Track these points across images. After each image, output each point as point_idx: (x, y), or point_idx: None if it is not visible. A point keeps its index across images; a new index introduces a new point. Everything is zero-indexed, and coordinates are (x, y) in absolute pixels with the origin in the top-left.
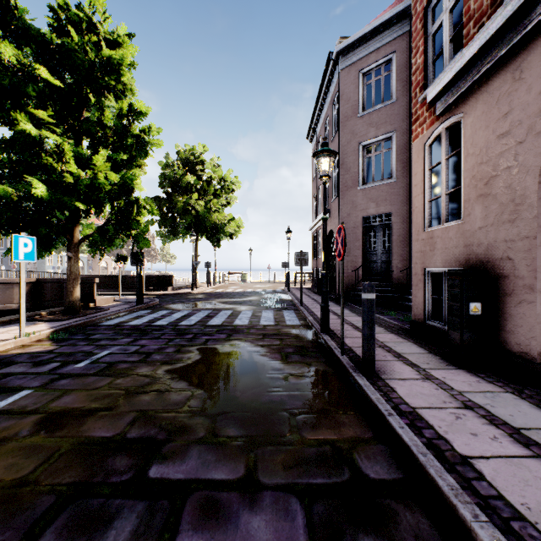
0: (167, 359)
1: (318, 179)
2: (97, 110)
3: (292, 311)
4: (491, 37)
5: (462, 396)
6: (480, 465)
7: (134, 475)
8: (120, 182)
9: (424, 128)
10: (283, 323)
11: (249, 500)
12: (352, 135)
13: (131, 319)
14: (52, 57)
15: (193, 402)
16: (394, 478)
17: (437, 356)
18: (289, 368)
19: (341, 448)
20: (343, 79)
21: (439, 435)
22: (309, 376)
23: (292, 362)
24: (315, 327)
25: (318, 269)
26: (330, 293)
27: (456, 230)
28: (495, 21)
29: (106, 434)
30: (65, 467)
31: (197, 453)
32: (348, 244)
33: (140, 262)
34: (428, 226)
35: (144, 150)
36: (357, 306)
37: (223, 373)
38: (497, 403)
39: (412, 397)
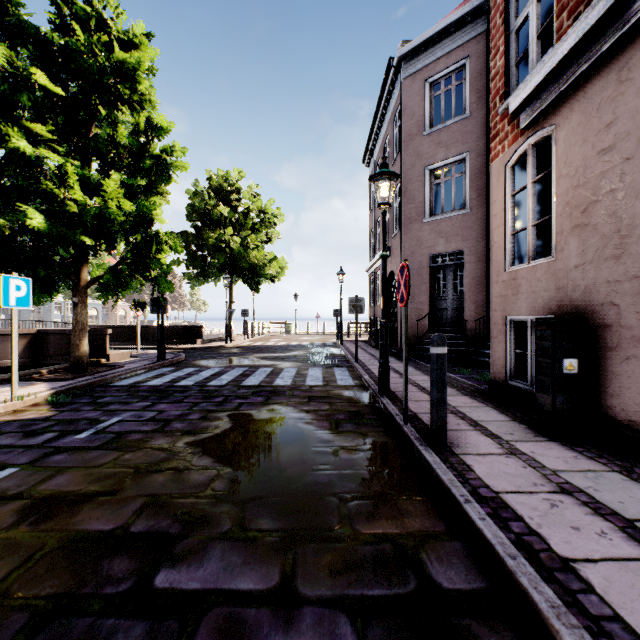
0: (190, 428)
1: (376, 211)
2: (109, 125)
3: (344, 368)
4: (591, 29)
5: (557, 477)
6: (587, 571)
7: (136, 584)
8: (136, 212)
9: (506, 145)
10: (334, 383)
11: (284, 620)
12: (416, 157)
13: (150, 379)
14: (54, 60)
15: (218, 484)
16: (474, 587)
17: (522, 424)
18: (340, 440)
19: (405, 546)
20: (406, 90)
21: (531, 530)
22: (365, 450)
23: (343, 431)
24: (373, 388)
25: (376, 318)
26: (390, 347)
27: (546, 269)
28: (596, 8)
29: (105, 527)
30: (47, 573)
31: (219, 553)
32: (412, 288)
33: (162, 309)
34: (510, 265)
35: (165, 174)
36: (424, 362)
37: (258, 446)
38: (602, 486)
39: (494, 478)
